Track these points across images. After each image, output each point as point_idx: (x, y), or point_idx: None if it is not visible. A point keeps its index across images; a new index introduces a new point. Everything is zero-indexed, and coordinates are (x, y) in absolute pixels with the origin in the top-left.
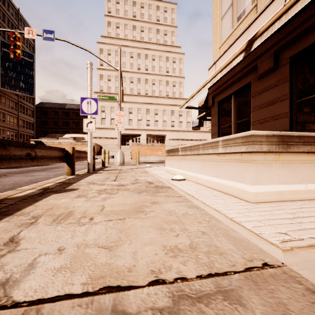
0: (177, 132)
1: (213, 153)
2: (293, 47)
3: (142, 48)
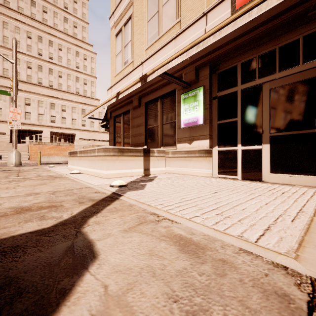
0: (89, 132)
1: (94, 155)
2: (146, 97)
3: (45, 32)
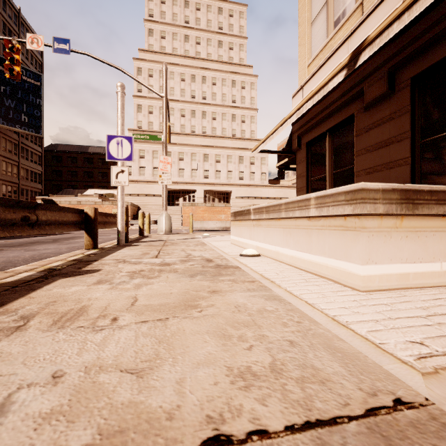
0: (248, 187)
1: (301, 216)
2: (415, 62)
3: (198, 68)
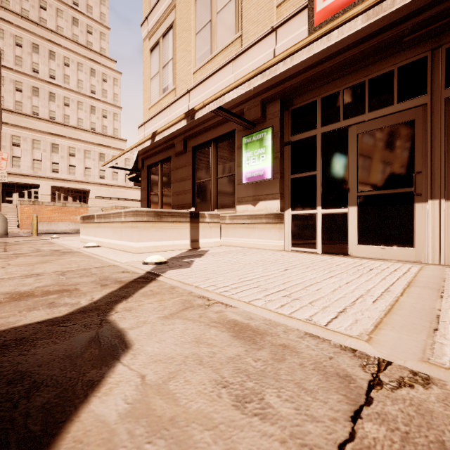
0: (111, 187)
1: (119, 221)
2: (193, 140)
3: (44, 39)
